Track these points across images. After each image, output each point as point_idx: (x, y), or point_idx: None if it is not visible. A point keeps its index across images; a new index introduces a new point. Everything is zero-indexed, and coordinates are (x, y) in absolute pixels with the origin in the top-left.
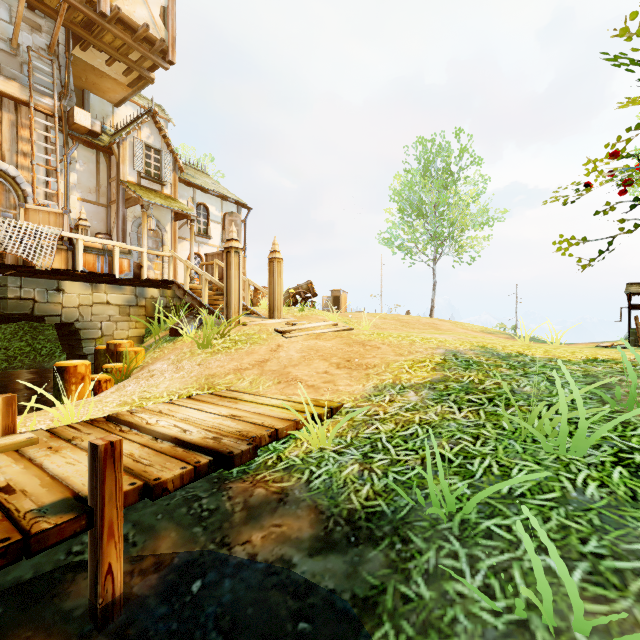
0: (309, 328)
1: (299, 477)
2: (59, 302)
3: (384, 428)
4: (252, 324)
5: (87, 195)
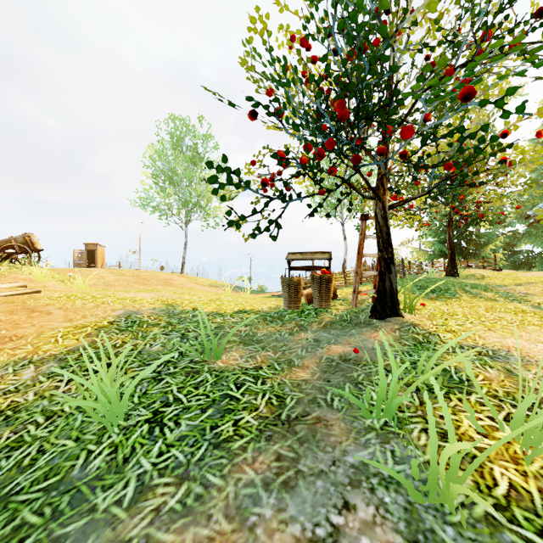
0: None
1: None
2: None
3: None
4: None
5: None
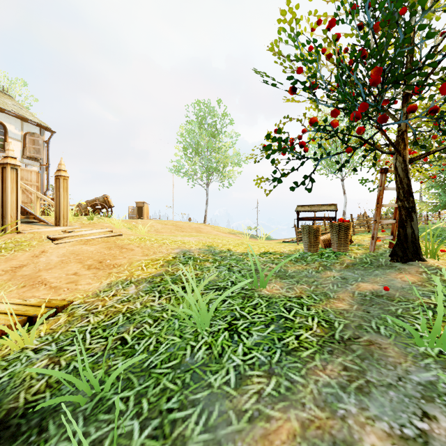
0: (83, 235)
1: None
2: None
3: (94, 320)
4: (27, 232)
5: None
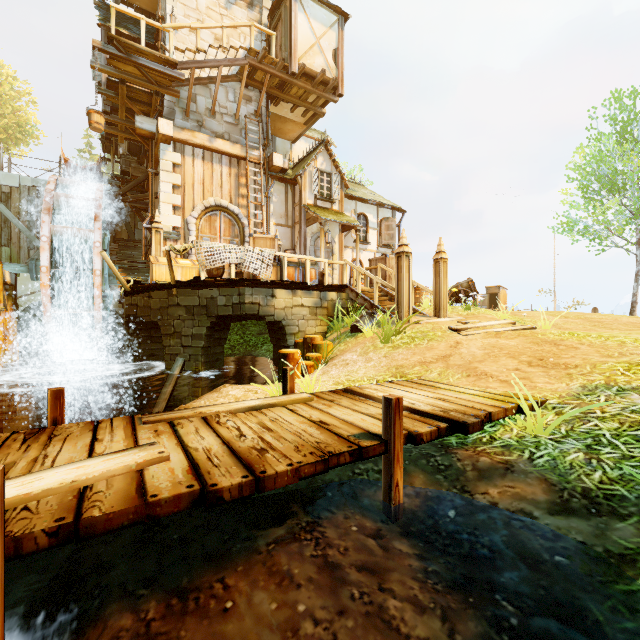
0: (484, 326)
1: (520, 454)
2: (273, 305)
3: (605, 426)
4: (423, 322)
5: (279, 220)
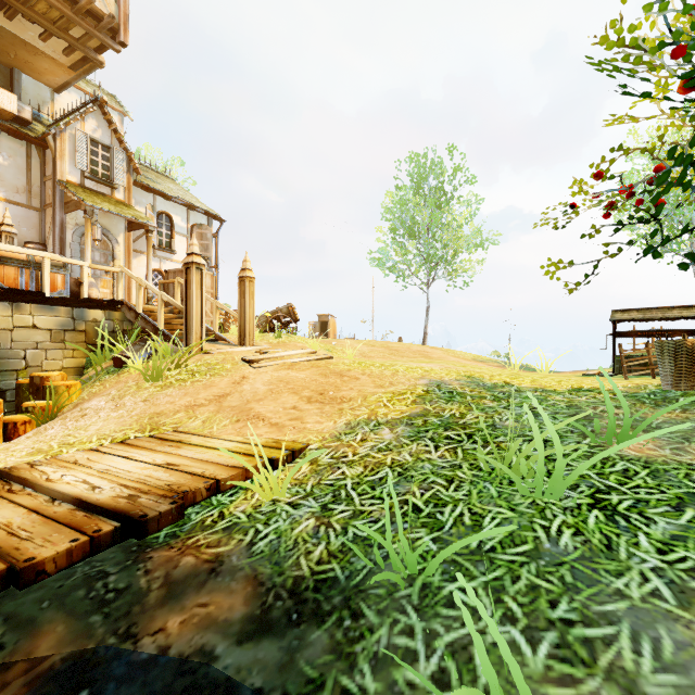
0: (282, 357)
1: (241, 539)
2: None
3: (351, 472)
4: (216, 352)
5: (13, 195)
